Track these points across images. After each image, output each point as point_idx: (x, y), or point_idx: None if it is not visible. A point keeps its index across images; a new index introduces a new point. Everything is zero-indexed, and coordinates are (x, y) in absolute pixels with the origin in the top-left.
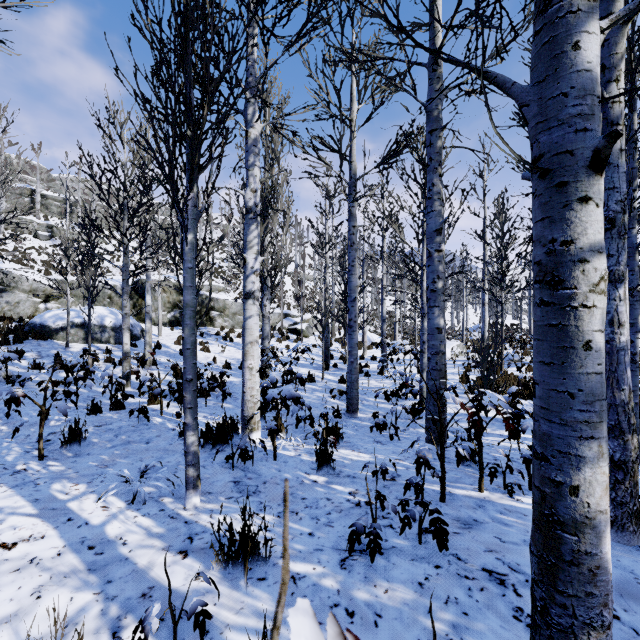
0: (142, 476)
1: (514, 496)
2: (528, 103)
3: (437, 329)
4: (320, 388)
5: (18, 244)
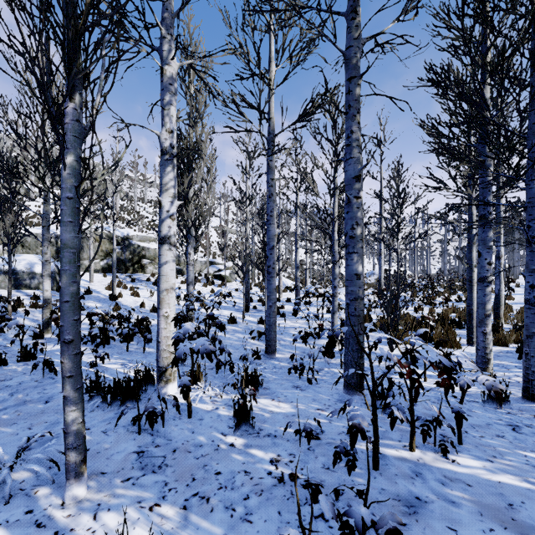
0: (19, 456)
1: (448, 455)
2: None
3: (356, 275)
4: (241, 329)
5: None
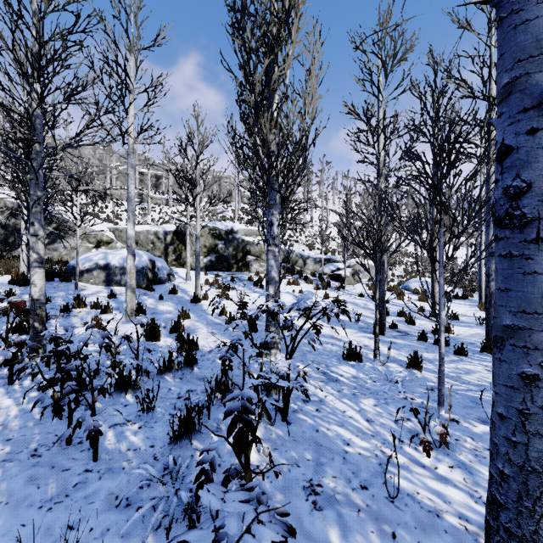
0: None
1: None
2: None
3: None
4: (371, 379)
5: (114, 208)
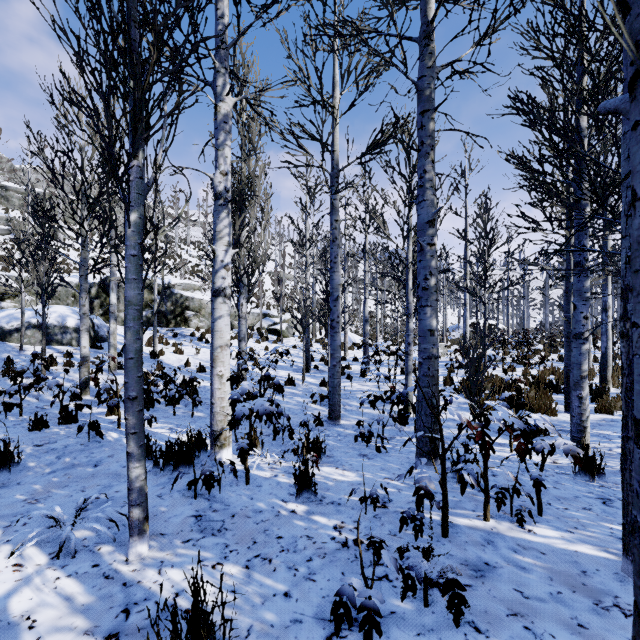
0: (78, 515)
1: (524, 525)
2: None
3: (429, 331)
4: (300, 392)
5: None
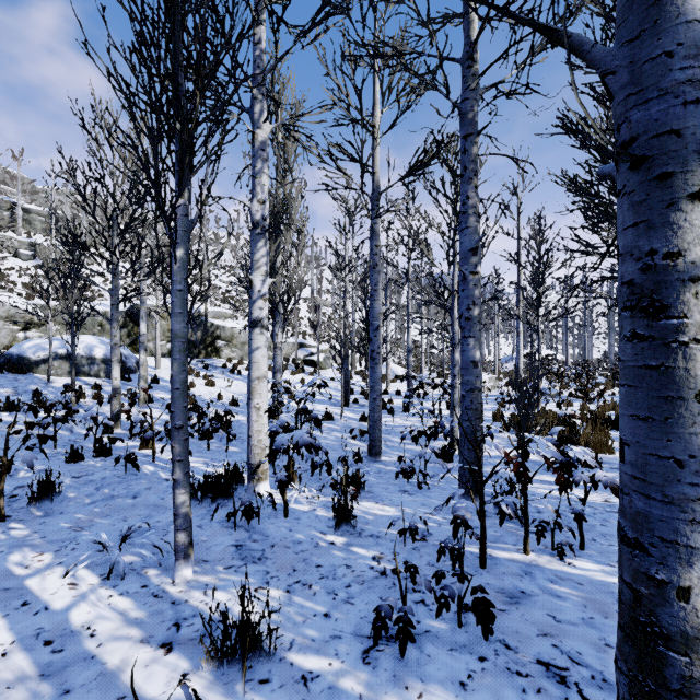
0: (123, 541)
1: (565, 559)
2: (614, 70)
3: (472, 363)
4: (339, 427)
5: None
